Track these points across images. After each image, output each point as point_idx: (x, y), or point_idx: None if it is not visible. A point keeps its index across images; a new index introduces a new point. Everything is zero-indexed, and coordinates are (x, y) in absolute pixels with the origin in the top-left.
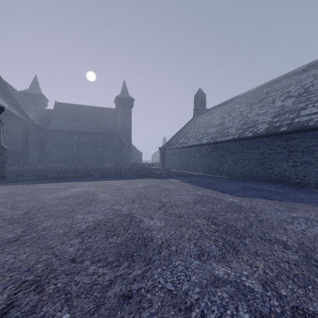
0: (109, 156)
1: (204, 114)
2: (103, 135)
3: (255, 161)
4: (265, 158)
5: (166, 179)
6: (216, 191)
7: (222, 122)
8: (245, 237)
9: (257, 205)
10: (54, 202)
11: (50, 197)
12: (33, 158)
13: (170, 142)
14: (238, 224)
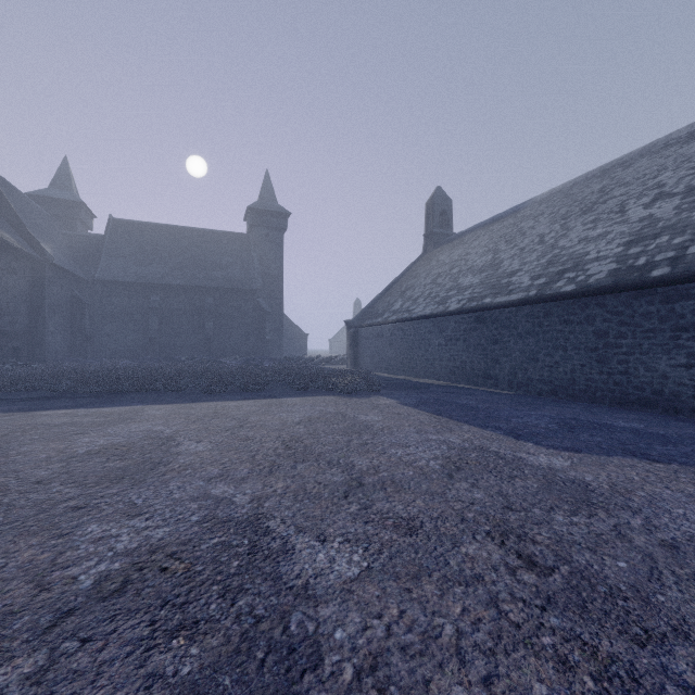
0: (232, 341)
1: (449, 244)
2: (218, 293)
3: (582, 352)
4: (610, 346)
5: (362, 396)
6: (495, 433)
7: (495, 262)
8: (663, 637)
9: (627, 481)
10: (46, 471)
11: (46, 453)
12: (55, 345)
13: (371, 310)
14: (607, 564)
